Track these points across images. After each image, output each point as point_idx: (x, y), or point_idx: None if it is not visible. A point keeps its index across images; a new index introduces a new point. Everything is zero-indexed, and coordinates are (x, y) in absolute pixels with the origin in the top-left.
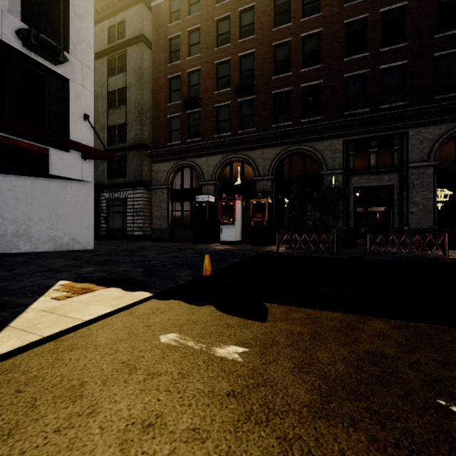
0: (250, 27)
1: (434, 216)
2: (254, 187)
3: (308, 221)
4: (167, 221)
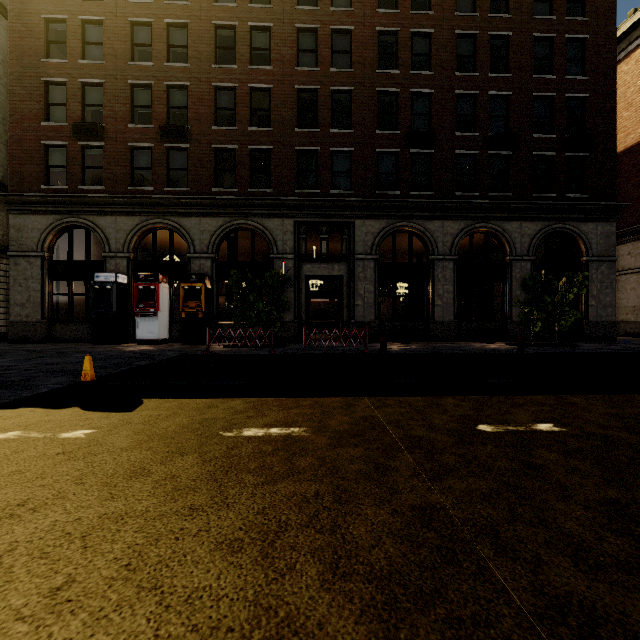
0: (183, 50)
1: (376, 310)
2: (188, 266)
3: (251, 314)
4: (42, 311)
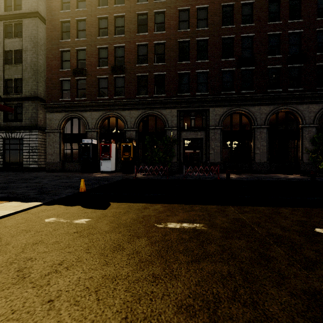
0: (122, 28)
1: (221, 156)
2: (124, 135)
3: (156, 158)
4: (59, 157)
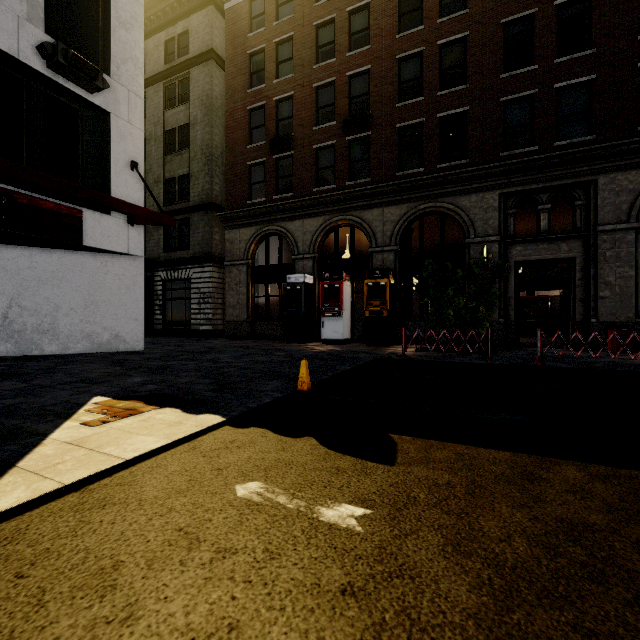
0: (364, 34)
1: (636, 304)
2: (370, 261)
3: (449, 311)
4: (247, 311)
